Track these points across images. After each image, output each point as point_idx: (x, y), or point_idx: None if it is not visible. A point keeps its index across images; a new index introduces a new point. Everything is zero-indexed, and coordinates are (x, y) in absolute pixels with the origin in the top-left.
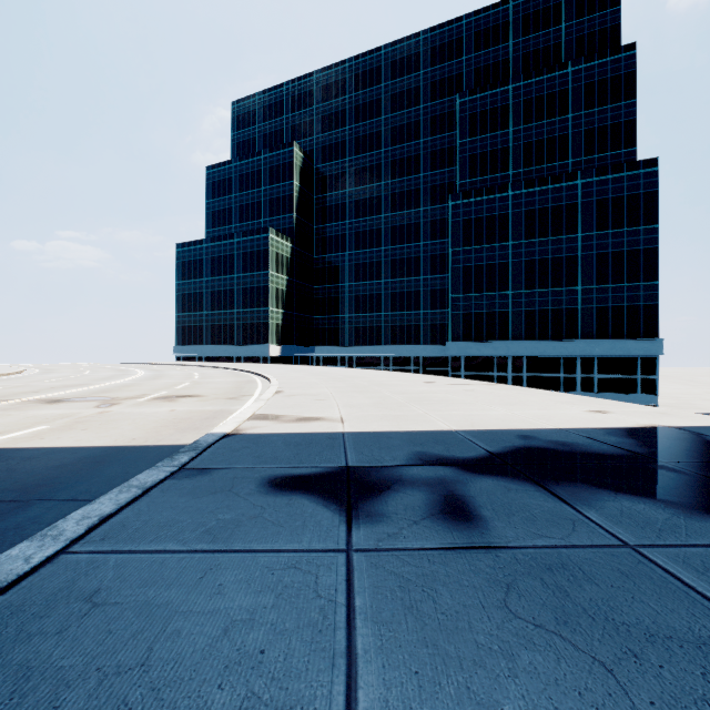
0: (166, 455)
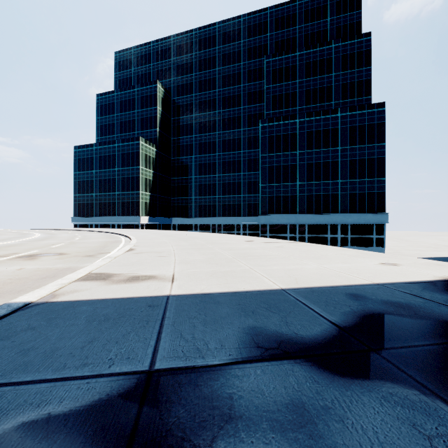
0: None
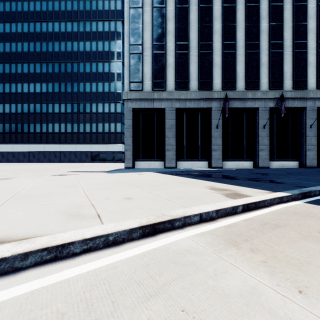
0: (318, 200)
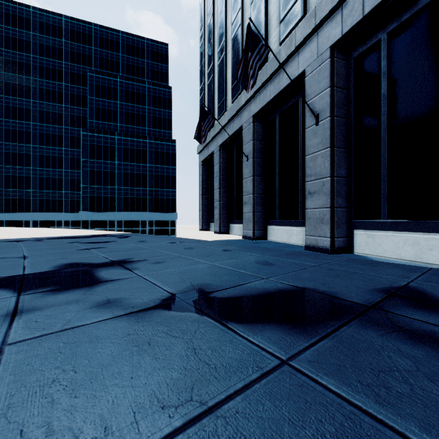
0: None
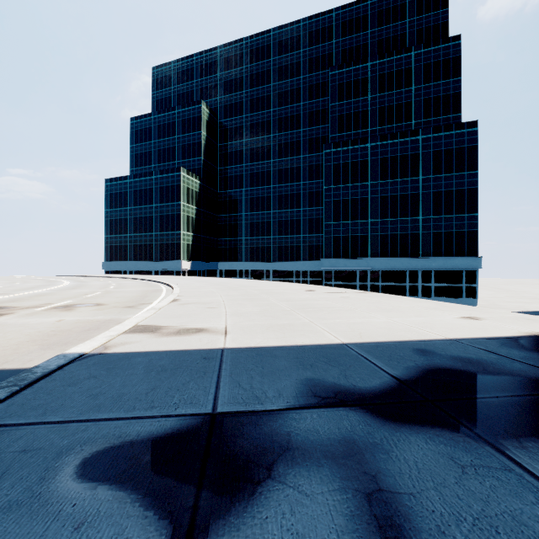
0: None
